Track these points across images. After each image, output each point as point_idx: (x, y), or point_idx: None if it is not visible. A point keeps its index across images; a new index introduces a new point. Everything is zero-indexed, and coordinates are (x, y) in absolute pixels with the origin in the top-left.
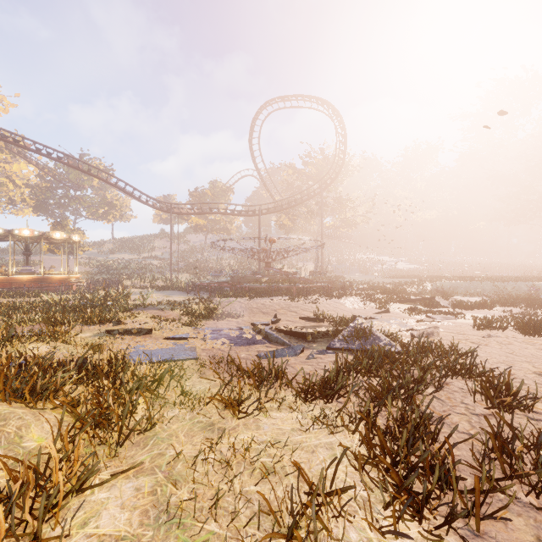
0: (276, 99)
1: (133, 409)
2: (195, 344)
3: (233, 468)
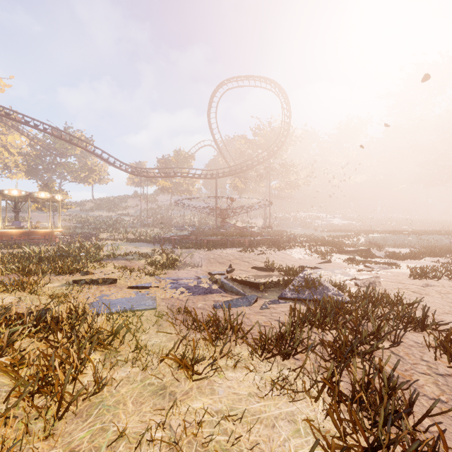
0: (230, 79)
1: (78, 373)
2: (155, 293)
3: (182, 451)
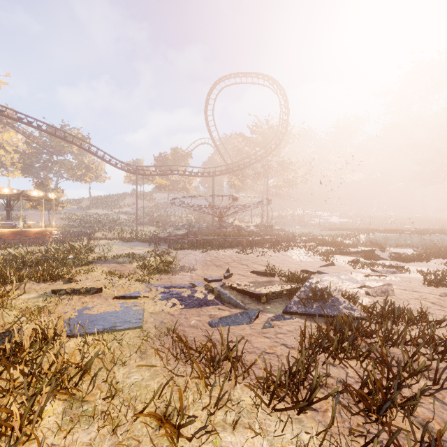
0: (228, 76)
1: None
2: (144, 305)
3: None
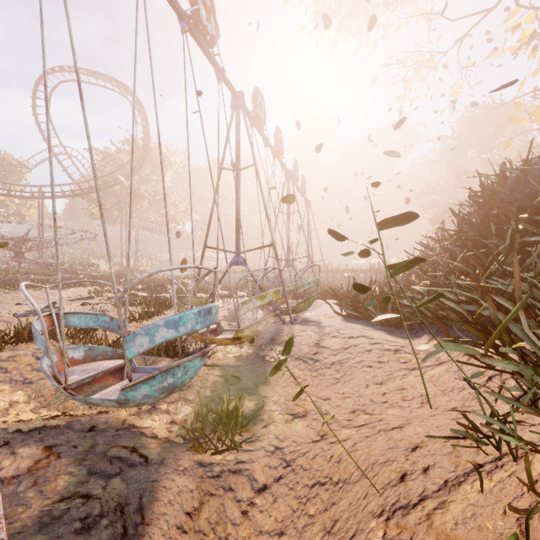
0: (66, 68)
1: None
2: None
3: None
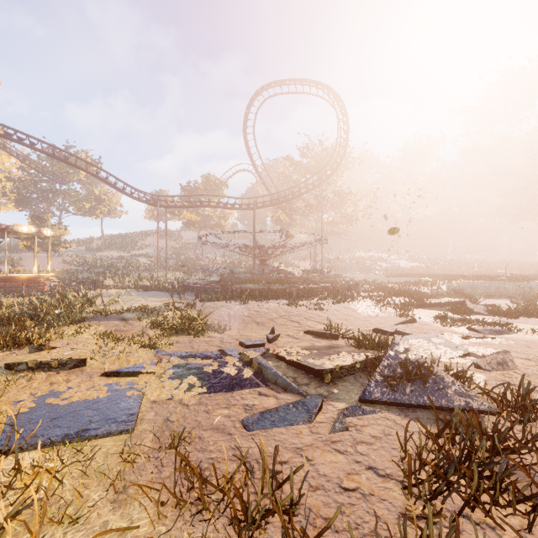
0: (272, 84)
1: None
2: (144, 388)
3: None
